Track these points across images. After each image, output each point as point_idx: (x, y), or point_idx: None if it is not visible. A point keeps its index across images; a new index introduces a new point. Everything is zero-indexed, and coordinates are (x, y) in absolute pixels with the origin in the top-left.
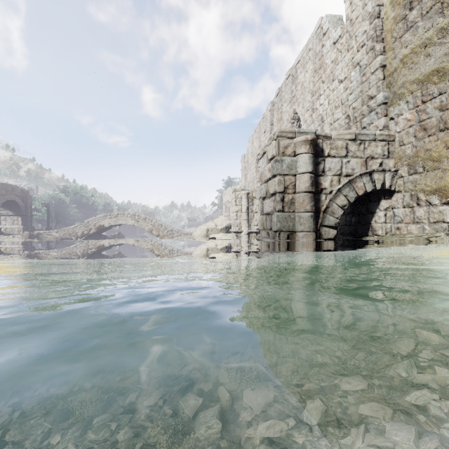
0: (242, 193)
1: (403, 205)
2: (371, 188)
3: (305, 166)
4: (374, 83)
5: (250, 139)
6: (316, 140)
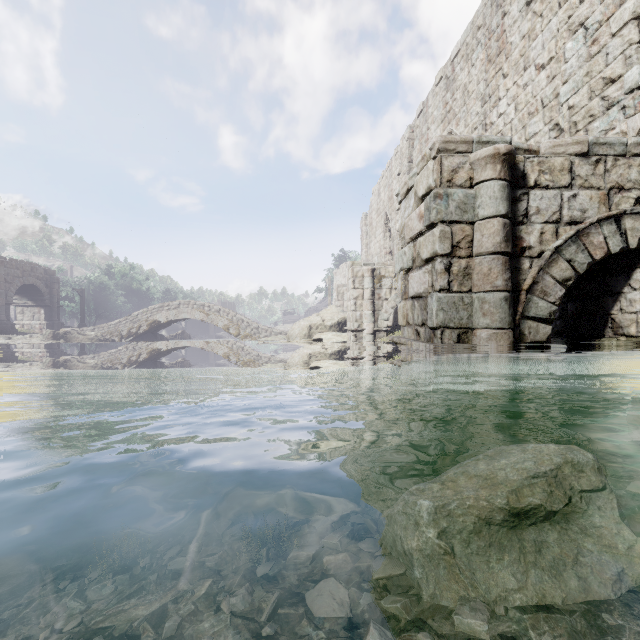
0: (364, 269)
1: None
2: (619, 246)
3: (493, 204)
4: (619, 51)
5: (375, 189)
6: (515, 155)
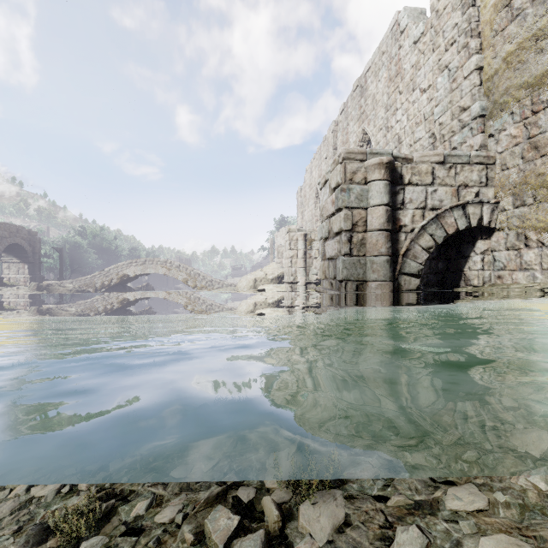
0: (298, 234)
1: (506, 247)
2: (464, 225)
3: (379, 197)
4: (468, 90)
5: (308, 168)
6: (394, 163)
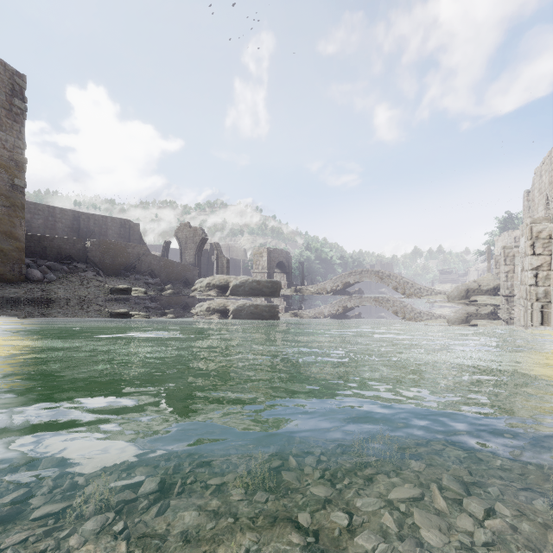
0: (514, 251)
1: None
2: None
3: None
4: None
5: (537, 170)
6: None
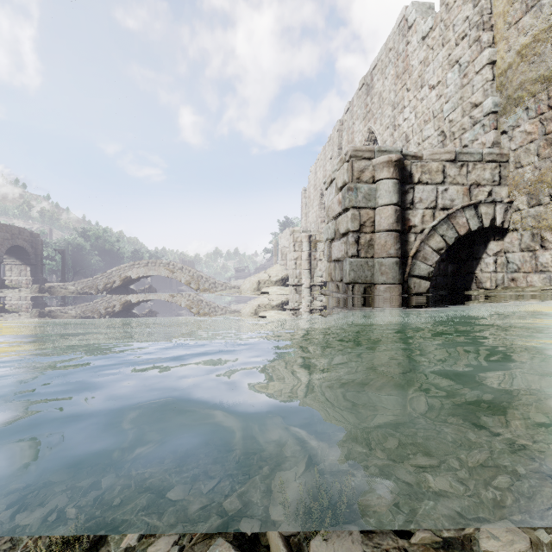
0: (302, 235)
1: (520, 249)
2: (477, 225)
3: (388, 196)
4: (480, 85)
5: (313, 168)
6: (403, 161)
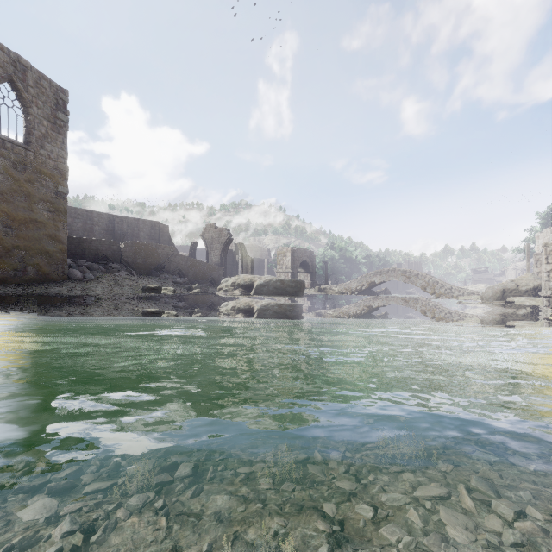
0: None
1: None
2: None
3: None
4: None
5: None
6: None
